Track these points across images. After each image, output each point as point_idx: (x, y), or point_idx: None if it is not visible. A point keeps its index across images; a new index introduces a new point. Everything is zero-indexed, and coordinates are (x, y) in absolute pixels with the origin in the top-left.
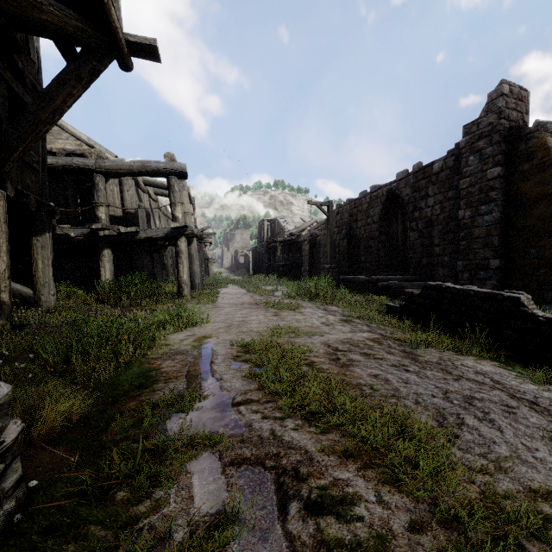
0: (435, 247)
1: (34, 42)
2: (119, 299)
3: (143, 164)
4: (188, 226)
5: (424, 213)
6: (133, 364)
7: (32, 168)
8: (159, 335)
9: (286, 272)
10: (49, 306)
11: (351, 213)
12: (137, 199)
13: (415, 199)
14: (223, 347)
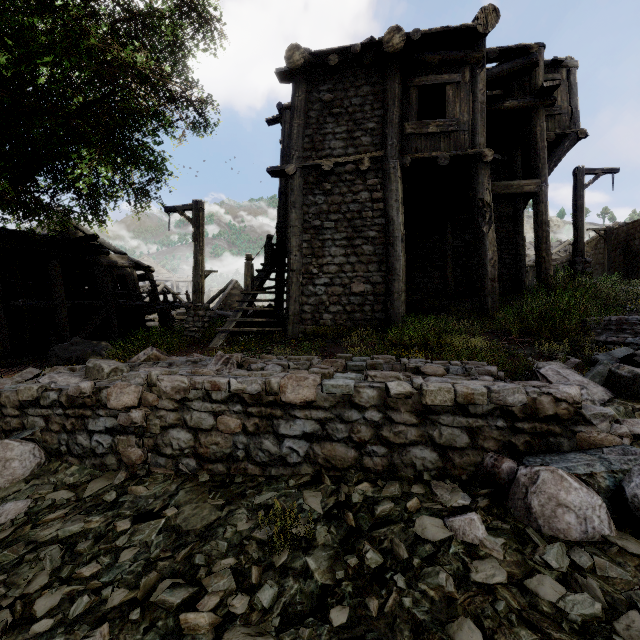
0: None
1: None
2: None
3: None
4: None
5: None
6: None
7: None
8: None
9: None
10: None
11: (627, 233)
12: None
13: None
14: None
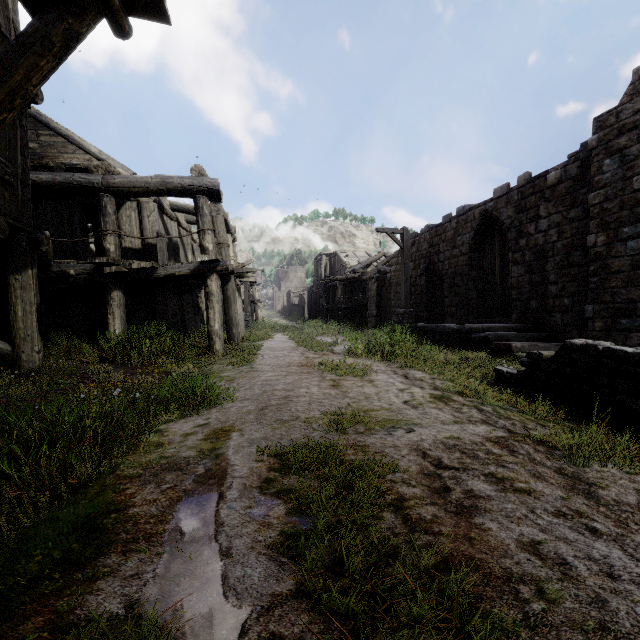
0: (550, 286)
1: (10, 13)
2: (128, 357)
3: (163, 180)
4: (220, 260)
5: (534, 240)
6: (87, 490)
7: (4, 182)
8: (156, 423)
9: (348, 317)
10: (32, 367)
11: (431, 243)
12: (161, 228)
13: (520, 222)
14: (245, 456)
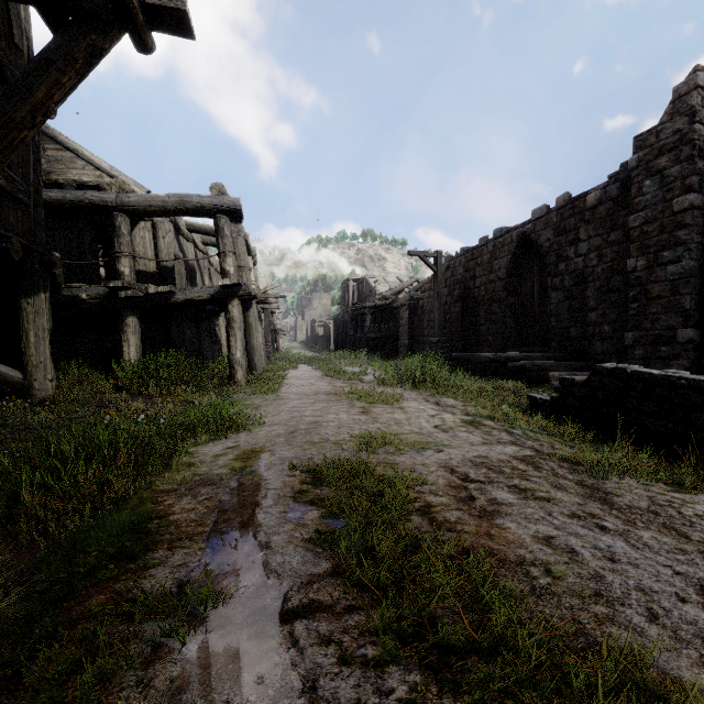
0: (590, 313)
1: (23, 23)
2: (145, 386)
3: (181, 199)
4: (242, 284)
5: (573, 264)
6: (126, 503)
7: (17, 200)
8: (185, 447)
9: (378, 348)
10: (45, 396)
11: (466, 267)
12: (177, 250)
13: (559, 245)
14: (278, 472)
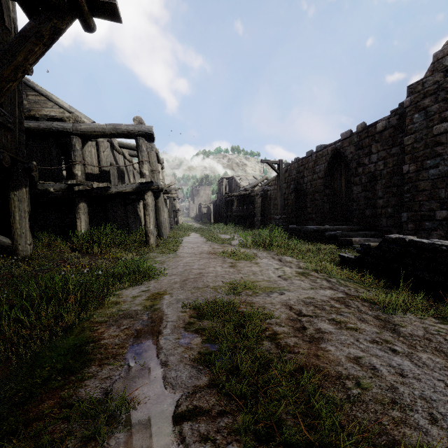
0: (379, 200)
1: (11, 13)
2: (91, 248)
3: (114, 127)
4: (154, 181)
5: (368, 169)
6: (73, 330)
7: (7, 128)
8: (114, 290)
9: (241, 222)
10: (25, 255)
11: (298, 170)
12: (112, 159)
13: (358, 156)
14: (175, 309)
